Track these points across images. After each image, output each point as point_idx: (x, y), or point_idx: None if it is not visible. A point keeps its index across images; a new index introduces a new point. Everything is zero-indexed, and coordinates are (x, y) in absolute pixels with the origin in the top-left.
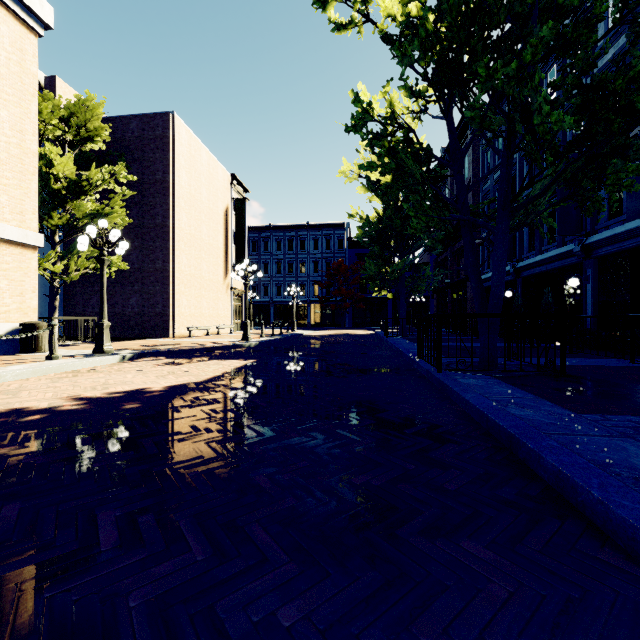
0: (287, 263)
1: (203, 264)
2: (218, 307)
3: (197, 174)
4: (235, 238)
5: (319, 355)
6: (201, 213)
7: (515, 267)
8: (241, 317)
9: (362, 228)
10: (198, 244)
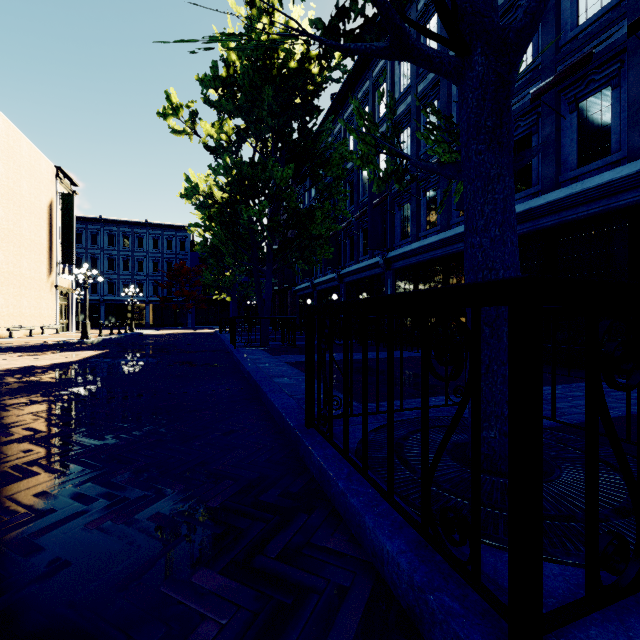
0: (122, 260)
1: (23, 261)
2: (41, 306)
3: (16, 166)
4: (61, 234)
5: (161, 346)
6: (21, 207)
7: (313, 283)
8: (67, 317)
9: (200, 245)
10: (17, 240)
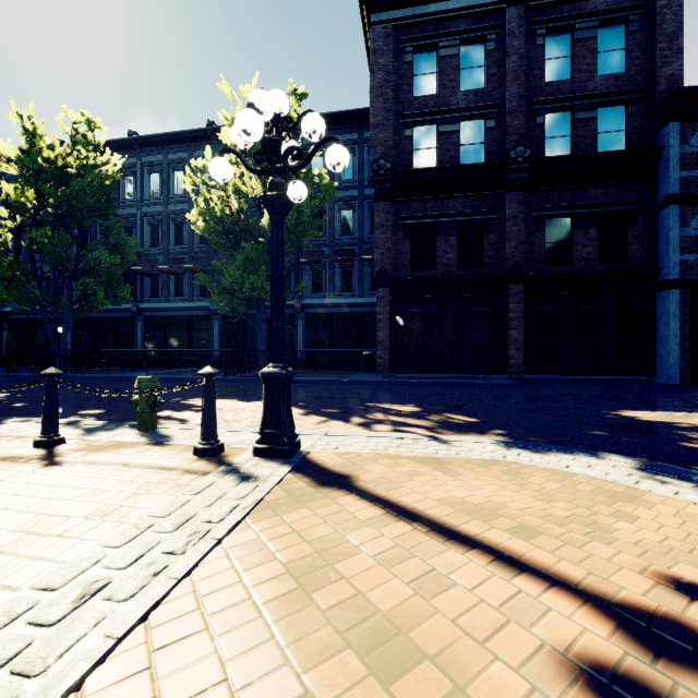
0: None
1: None
2: None
3: None
4: None
5: None
6: None
7: (3, 310)
8: None
9: None
10: None
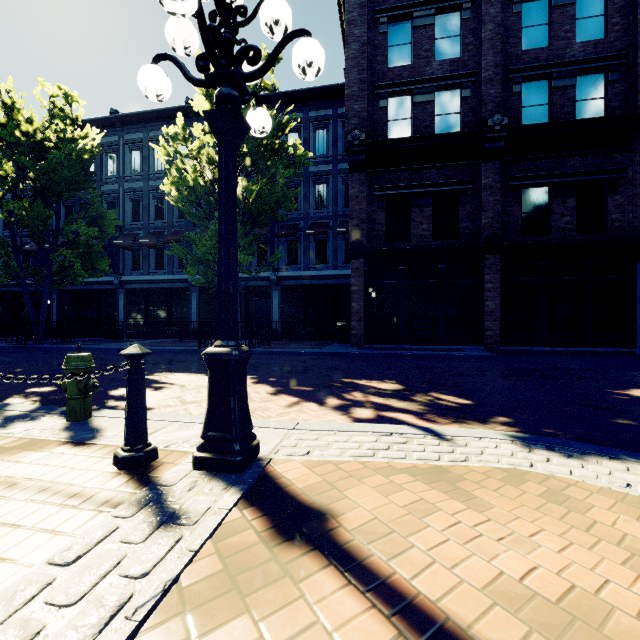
0: None
1: None
2: None
3: None
4: None
5: None
6: None
7: None
8: None
9: None
10: None
